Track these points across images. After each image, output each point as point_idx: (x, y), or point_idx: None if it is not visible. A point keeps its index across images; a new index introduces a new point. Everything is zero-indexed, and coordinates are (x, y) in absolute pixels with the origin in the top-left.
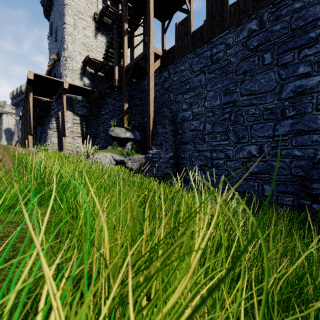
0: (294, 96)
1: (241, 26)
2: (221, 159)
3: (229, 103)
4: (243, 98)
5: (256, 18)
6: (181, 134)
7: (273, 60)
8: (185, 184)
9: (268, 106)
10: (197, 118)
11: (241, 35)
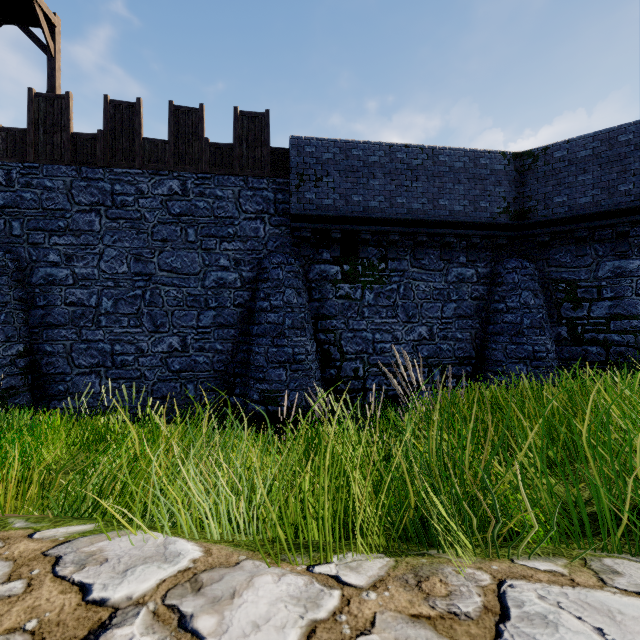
0: (217, 287)
1: (160, 176)
2: (130, 355)
3: (143, 275)
4: (162, 273)
5: (179, 180)
6: (44, 308)
7: (197, 239)
8: (56, 402)
9: (192, 291)
10: (84, 284)
11: (160, 188)
